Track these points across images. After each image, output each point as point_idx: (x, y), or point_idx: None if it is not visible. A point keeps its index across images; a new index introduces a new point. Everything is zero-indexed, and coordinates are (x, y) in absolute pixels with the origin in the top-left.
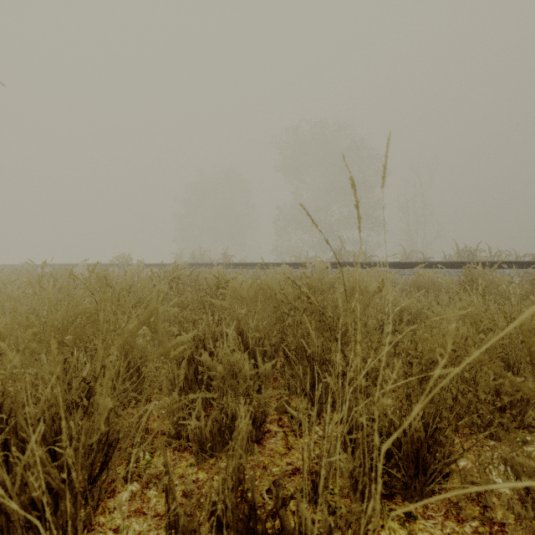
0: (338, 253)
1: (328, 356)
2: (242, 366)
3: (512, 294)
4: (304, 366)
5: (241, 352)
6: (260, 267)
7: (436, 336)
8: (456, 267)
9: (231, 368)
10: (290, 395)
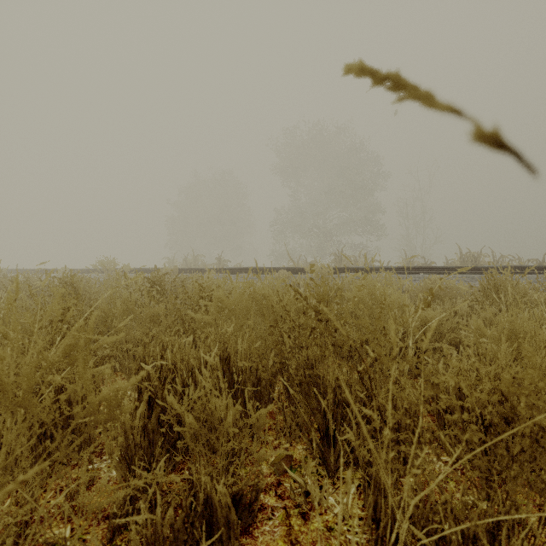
0: (338, 258)
1: (346, 396)
2: (222, 416)
3: (542, 303)
4: (312, 407)
5: (225, 386)
6: (256, 272)
7: (541, 384)
8: (463, 273)
9: (209, 416)
10: (292, 440)
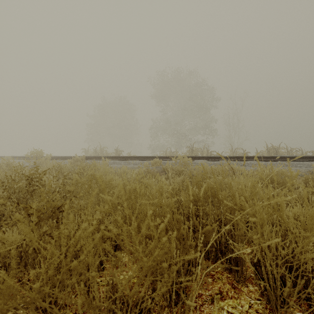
0: (191, 149)
1: None
2: None
3: None
4: None
5: None
6: (139, 159)
7: None
8: (277, 160)
9: None
10: None
